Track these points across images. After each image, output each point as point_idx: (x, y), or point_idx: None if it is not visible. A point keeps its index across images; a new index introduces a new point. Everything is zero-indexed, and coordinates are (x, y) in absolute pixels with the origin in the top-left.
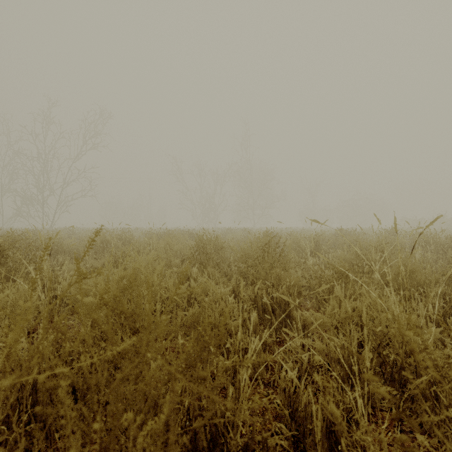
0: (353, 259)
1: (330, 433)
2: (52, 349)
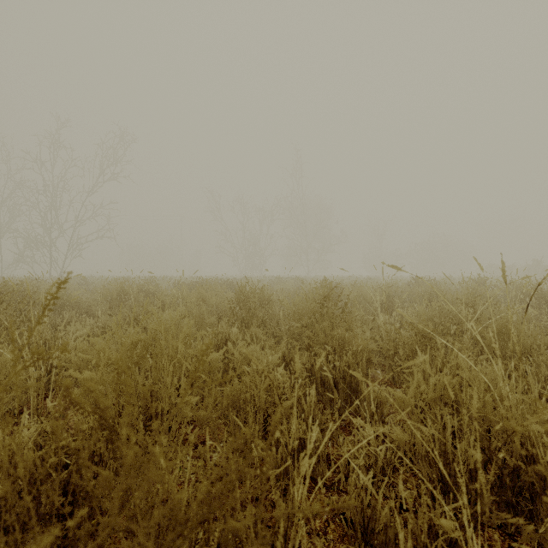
0: (435, 316)
1: None
2: (39, 442)
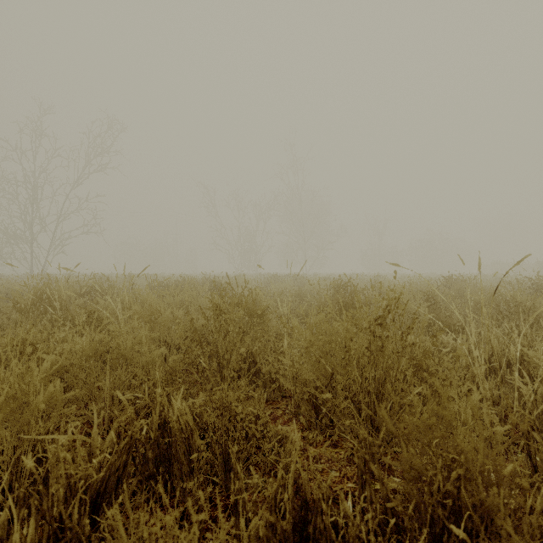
0: None
1: None
2: None
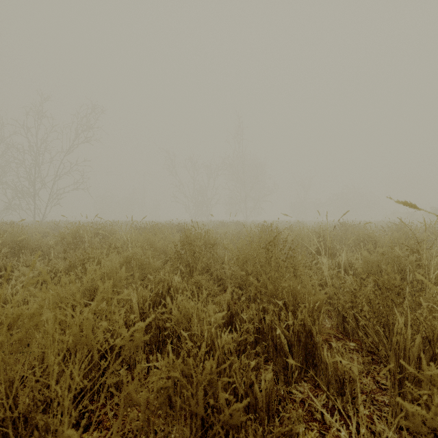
0: (380, 261)
1: None
2: None
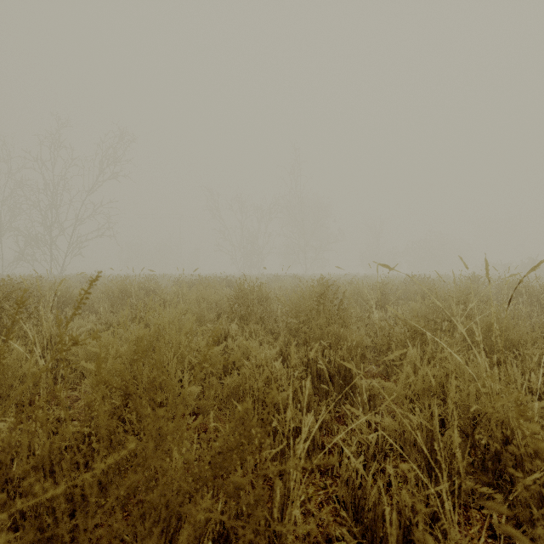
0: (428, 313)
1: (408, 543)
2: (51, 429)
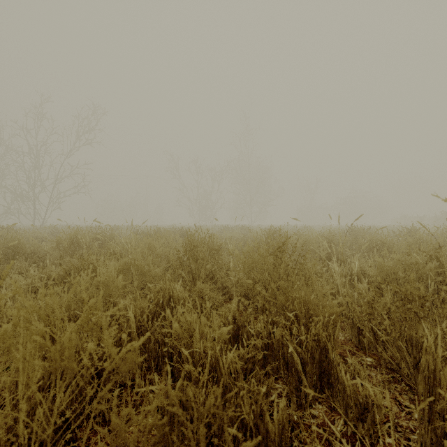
0: (397, 269)
1: None
2: None
